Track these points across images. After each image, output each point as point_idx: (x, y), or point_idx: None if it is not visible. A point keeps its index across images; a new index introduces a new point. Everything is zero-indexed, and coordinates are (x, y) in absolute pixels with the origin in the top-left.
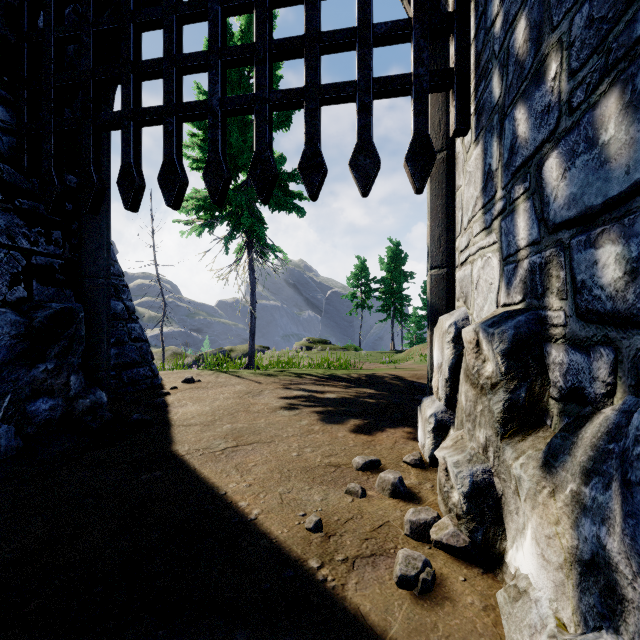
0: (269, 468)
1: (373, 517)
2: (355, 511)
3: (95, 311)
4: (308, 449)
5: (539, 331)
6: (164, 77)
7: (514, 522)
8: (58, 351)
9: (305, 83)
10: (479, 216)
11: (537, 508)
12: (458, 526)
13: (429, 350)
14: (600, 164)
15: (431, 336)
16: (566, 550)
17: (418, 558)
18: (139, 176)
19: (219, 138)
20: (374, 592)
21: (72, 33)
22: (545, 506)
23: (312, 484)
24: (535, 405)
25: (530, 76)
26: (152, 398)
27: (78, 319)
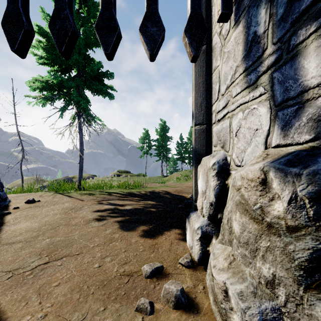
0: (70, 287)
1: None
2: None
3: None
4: (108, 258)
5: None
6: None
7: None
8: None
9: None
10: (240, 79)
11: None
12: None
13: (194, 180)
14: None
15: (195, 171)
16: None
17: None
18: None
19: None
20: None
21: None
22: None
23: (107, 303)
24: None
25: None
26: None
27: None
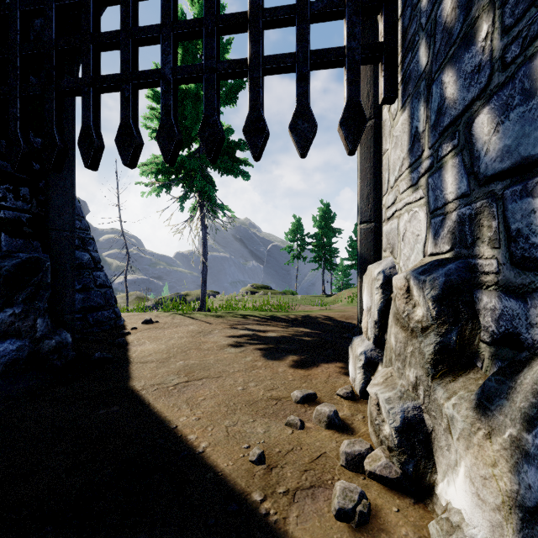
0: (217, 402)
1: (311, 448)
2: (295, 443)
3: (61, 260)
4: (252, 383)
5: (469, 278)
6: (121, 47)
7: (445, 457)
8: (25, 297)
9: (249, 54)
10: (406, 175)
11: (472, 448)
12: (390, 458)
13: (359, 295)
14: None
15: (360, 283)
16: (504, 493)
17: (354, 490)
18: (98, 138)
19: (171, 103)
20: (314, 525)
21: (36, 7)
22: (480, 447)
23: (255, 417)
24: (465, 348)
25: (459, 40)
26: (114, 337)
27: (44, 268)
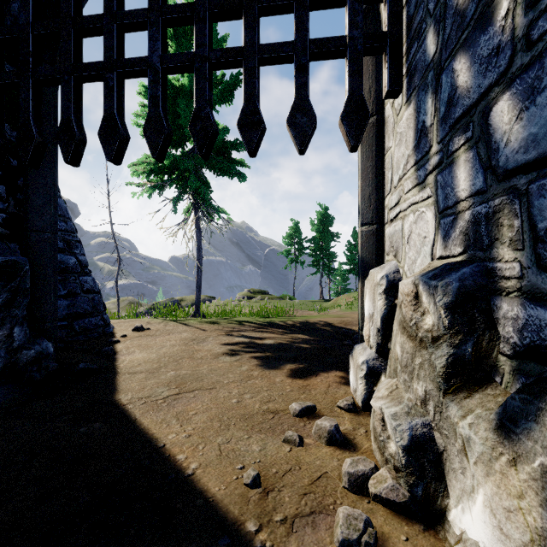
0: (209, 416)
1: (311, 468)
2: (293, 462)
3: (41, 264)
4: (247, 395)
5: (486, 283)
6: (104, 33)
7: (459, 481)
8: (0, 303)
9: (244, 42)
10: (411, 173)
11: (493, 476)
12: (397, 479)
13: (360, 301)
14: None
15: (362, 288)
16: (533, 530)
17: (359, 517)
18: (80, 131)
19: (159, 94)
20: None
21: None
22: (504, 475)
23: (251, 433)
24: (482, 361)
25: (473, 22)
26: (102, 346)
27: (22, 272)
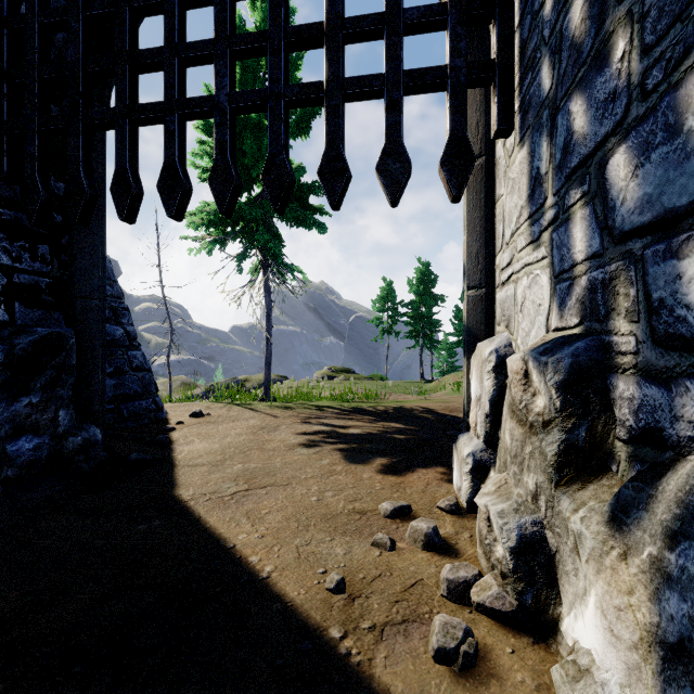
0: (285, 516)
1: (404, 574)
2: (383, 567)
3: (88, 337)
4: (329, 493)
5: (602, 360)
6: (164, 69)
7: (572, 585)
8: (44, 382)
9: (326, 76)
10: (525, 228)
11: (603, 572)
12: (503, 586)
13: (466, 381)
14: (685, 156)
15: (468, 365)
16: (642, 627)
17: (458, 626)
18: (136, 182)
19: (227, 139)
20: (407, 669)
21: (59, 18)
22: (614, 571)
23: (334, 534)
24: (597, 447)
25: (590, 60)
26: (155, 434)
27: (68, 346)
